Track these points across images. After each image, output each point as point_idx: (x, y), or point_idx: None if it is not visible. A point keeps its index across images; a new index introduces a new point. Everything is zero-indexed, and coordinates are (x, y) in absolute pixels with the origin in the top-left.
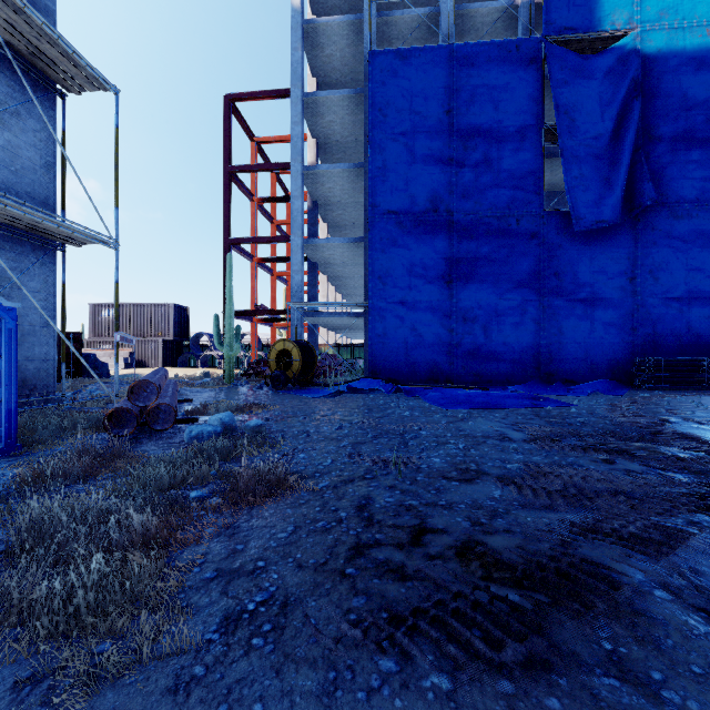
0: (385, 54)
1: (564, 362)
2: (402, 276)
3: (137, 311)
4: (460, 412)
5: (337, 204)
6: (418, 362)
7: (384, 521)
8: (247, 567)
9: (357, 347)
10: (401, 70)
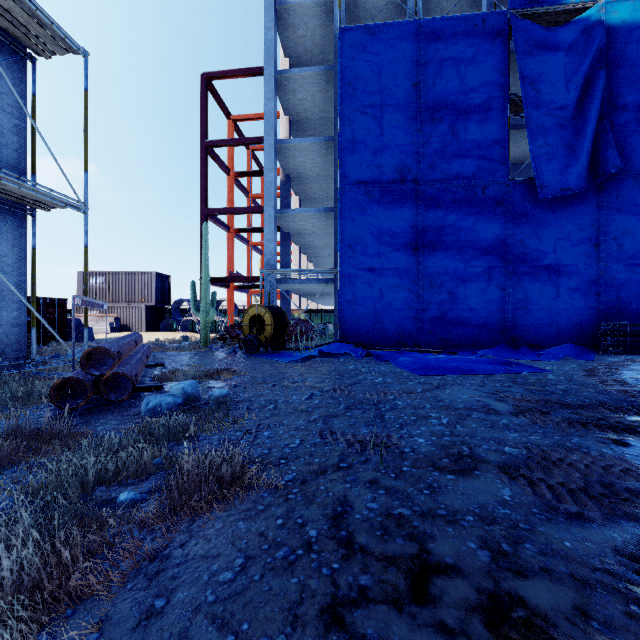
0: (354, 30)
1: (529, 326)
2: (370, 244)
3: (122, 279)
4: (434, 378)
5: (308, 178)
6: (386, 326)
7: (369, 548)
8: None
9: (327, 313)
10: (369, 45)
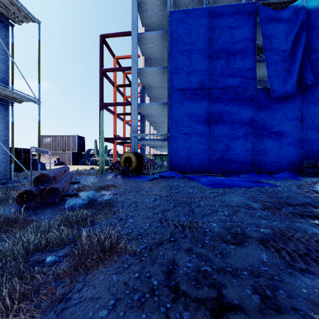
0: (177, 12)
1: (266, 163)
2: (185, 121)
3: (60, 138)
4: (219, 189)
5: (154, 87)
6: (194, 162)
7: (188, 293)
8: None
9: (164, 156)
10: (185, 19)
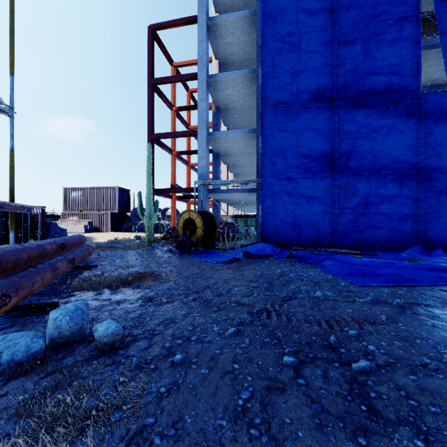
0: None
1: (442, 229)
2: (289, 156)
3: (94, 192)
4: (382, 291)
5: (234, 109)
6: (303, 229)
7: None
8: None
9: (249, 217)
10: None
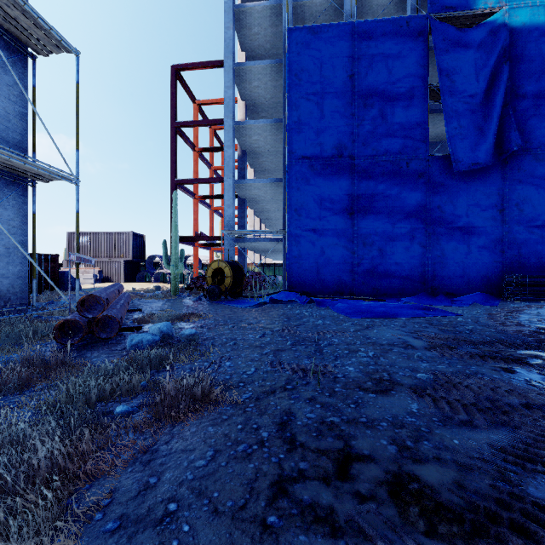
0: (300, 30)
1: (445, 278)
2: (313, 209)
3: (104, 238)
4: (365, 320)
5: (261, 153)
6: (327, 278)
7: (307, 444)
8: (156, 512)
9: (277, 266)
10: (312, 43)
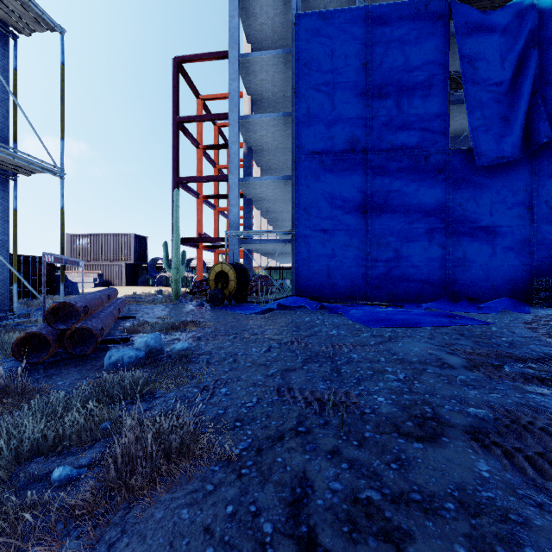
0: (309, 16)
1: (467, 282)
2: (324, 208)
3: (104, 240)
4: (385, 330)
5: (268, 150)
6: (338, 282)
7: None
8: None
9: (285, 269)
10: (323, 29)
